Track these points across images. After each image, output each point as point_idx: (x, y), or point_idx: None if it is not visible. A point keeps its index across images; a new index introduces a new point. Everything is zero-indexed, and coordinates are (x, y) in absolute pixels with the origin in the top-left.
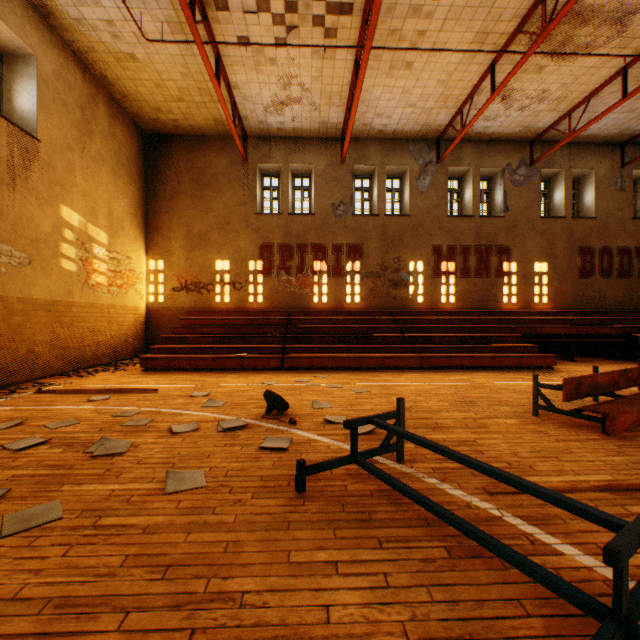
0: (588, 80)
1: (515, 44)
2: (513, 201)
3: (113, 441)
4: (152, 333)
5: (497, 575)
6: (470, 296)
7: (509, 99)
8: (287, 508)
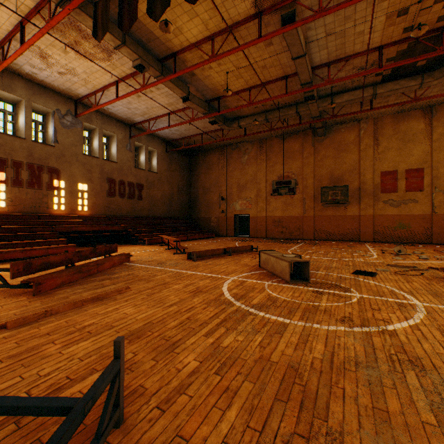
0: (101, 78)
1: (39, 20)
2: (63, 137)
3: None
4: None
5: None
6: (23, 202)
7: (48, 61)
8: None
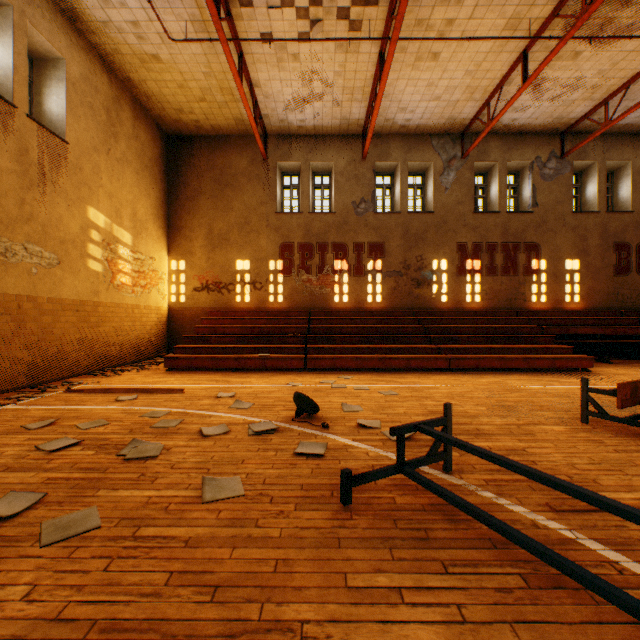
0: (628, 65)
1: (550, 29)
2: (542, 196)
3: (145, 443)
4: (174, 333)
5: (589, 612)
6: (496, 295)
7: (540, 88)
8: (334, 522)
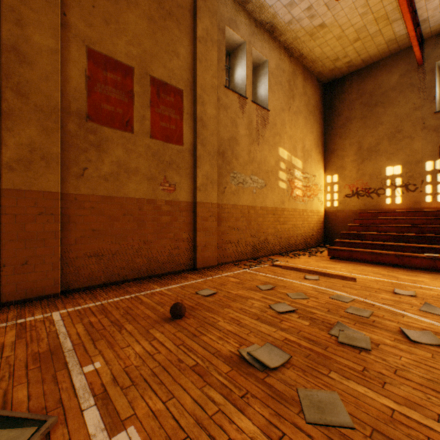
0: None
1: None
2: None
3: (348, 329)
4: (328, 229)
5: None
6: None
7: None
8: None
